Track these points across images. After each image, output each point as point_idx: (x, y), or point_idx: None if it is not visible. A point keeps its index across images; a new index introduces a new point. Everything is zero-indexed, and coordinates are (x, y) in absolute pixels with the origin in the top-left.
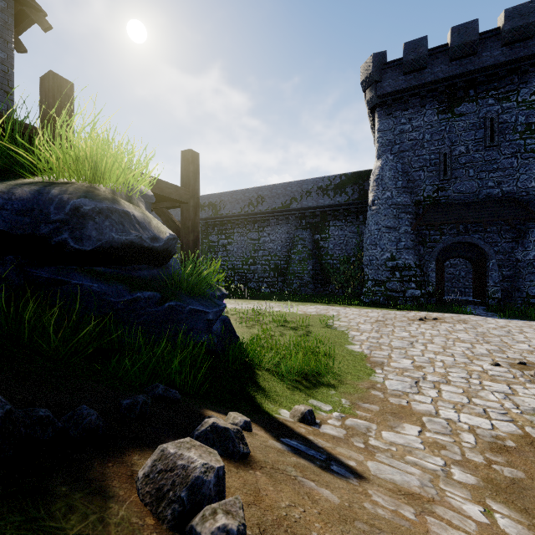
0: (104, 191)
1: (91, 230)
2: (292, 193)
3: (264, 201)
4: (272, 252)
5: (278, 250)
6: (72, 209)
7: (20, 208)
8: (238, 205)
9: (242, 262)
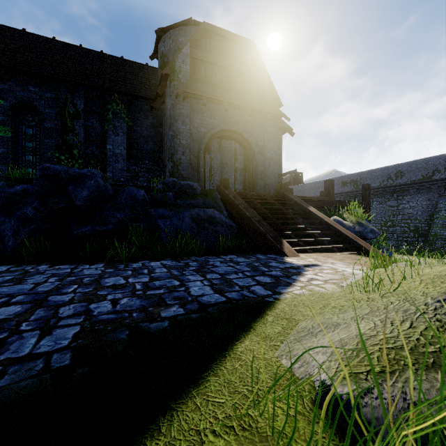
0: (364, 222)
1: (370, 235)
2: (435, 166)
3: (403, 175)
4: (411, 217)
5: (418, 215)
6: (366, 231)
7: (358, 231)
8: (377, 180)
9: (380, 225)
